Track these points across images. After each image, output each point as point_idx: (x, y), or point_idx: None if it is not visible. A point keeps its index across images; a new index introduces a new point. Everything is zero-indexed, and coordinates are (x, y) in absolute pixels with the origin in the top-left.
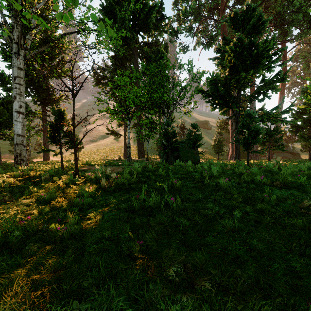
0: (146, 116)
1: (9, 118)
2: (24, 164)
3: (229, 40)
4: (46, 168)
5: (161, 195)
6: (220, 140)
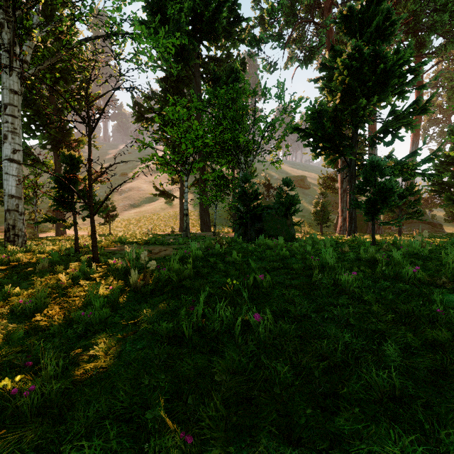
0: (214, 169)
1: (0, 171)
2: (20, 241)
3: (340, 51)
4: (53, 248)
5: (236, 305)
6: (324, 205)
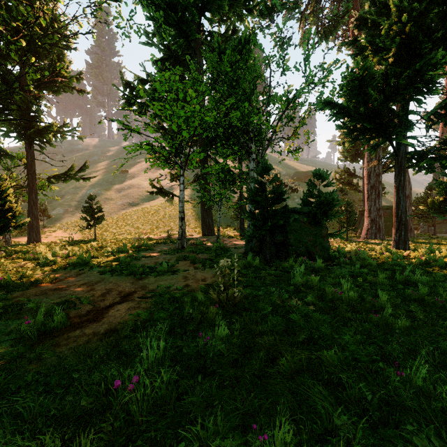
0: (217, 162)
1: None
2: None
3: (383, 3)
4: None
5: None
6: (350, 204)
